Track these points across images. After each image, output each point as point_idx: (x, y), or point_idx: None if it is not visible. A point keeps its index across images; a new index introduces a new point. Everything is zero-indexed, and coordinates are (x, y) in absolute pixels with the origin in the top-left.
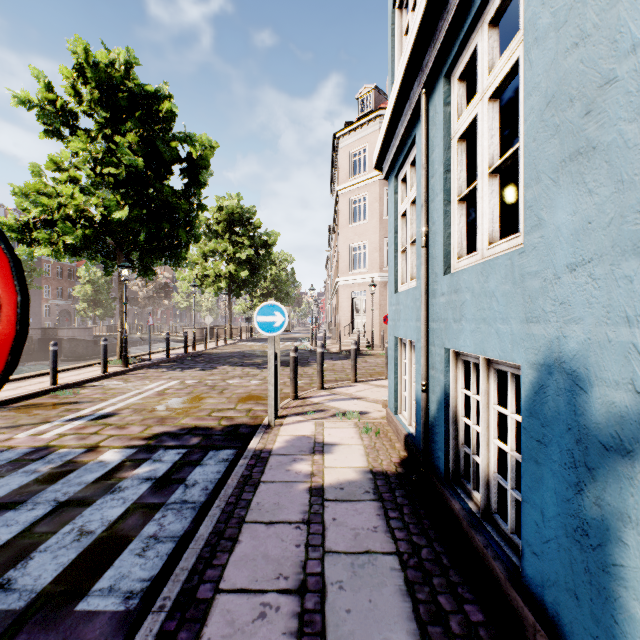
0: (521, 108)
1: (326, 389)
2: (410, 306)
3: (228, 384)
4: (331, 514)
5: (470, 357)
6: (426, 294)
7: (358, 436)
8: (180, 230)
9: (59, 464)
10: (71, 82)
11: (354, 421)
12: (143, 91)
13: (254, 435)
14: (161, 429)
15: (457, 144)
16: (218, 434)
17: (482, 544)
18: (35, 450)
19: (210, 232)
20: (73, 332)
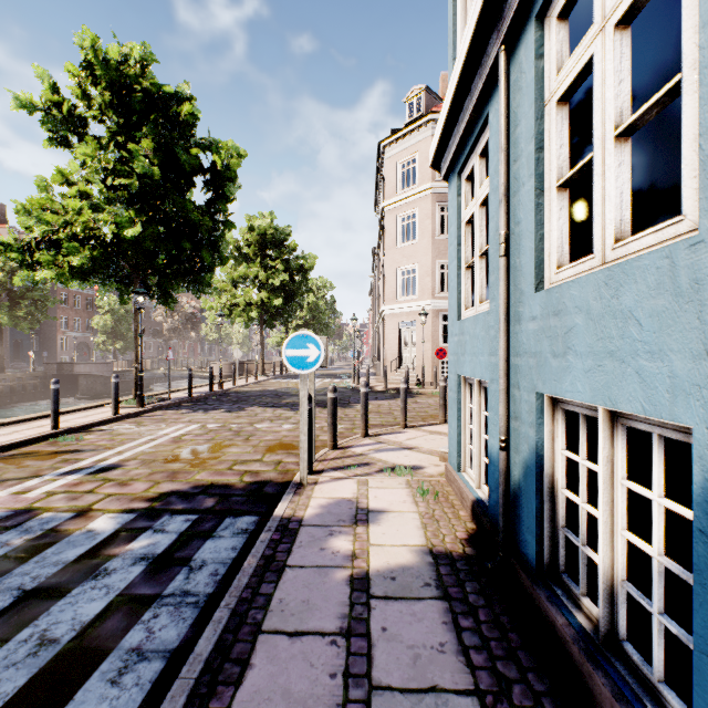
0: (686, 16)
1: (371, 436)
2: (480, 336)
3: (256, 429)
4: (379, 620)
5: (577, 406)
6: (506, 319)
7: (411, 500)
8: (203, 251)
9: (37, 534)
10: (79, 82)
11: (406, 479)
12: (161, 93)
13: (282, 496)
14: (170, 487)
15: (556, 108)
16: (238, 494)
17: (610, 693)
18: (13, 514)
19: (240, 255)
20: (90, 367)
